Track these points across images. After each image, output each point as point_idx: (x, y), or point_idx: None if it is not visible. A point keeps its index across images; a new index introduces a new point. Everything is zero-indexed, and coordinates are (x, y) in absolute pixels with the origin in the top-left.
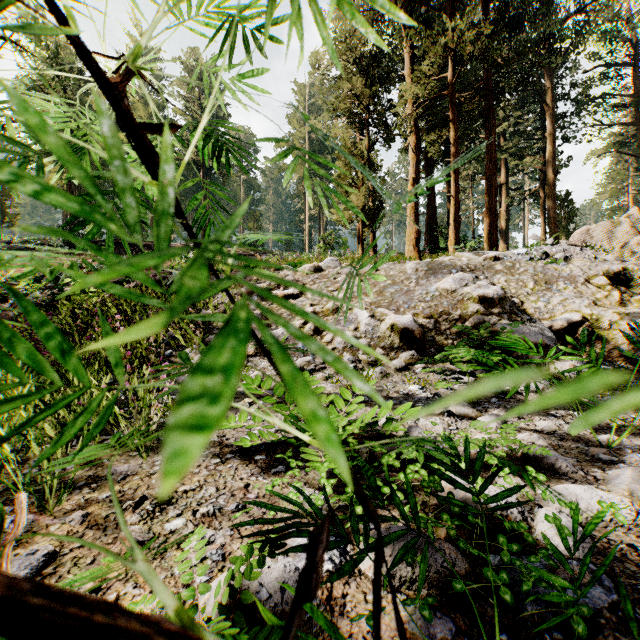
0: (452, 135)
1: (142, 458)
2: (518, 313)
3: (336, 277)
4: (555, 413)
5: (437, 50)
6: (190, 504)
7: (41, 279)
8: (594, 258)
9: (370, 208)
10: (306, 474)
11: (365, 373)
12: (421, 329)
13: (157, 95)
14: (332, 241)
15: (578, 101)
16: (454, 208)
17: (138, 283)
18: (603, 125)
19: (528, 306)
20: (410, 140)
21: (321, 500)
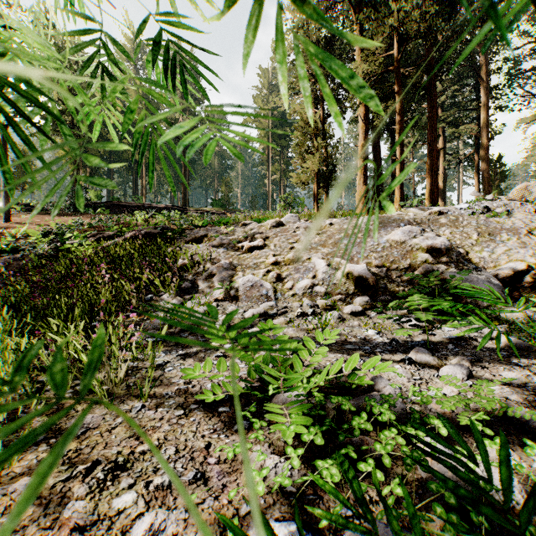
0: (398, 105)
1: (107, 408)
2: (464, 262)
3: (295, 231)
4: (517, 362)
5: (384, 31)
6: (145, 470)
7: (49, 234)
8: (533, 211)
9: (324, 171)
10: (270, 432)
11: (323, 317)
12: (374, 277)
13: None
14: (291, 201)
15: (509, 74)
16: (399, 170)
17: (126, 237)
18: (532, 95)
19: (473, 256)
20: (360, 111)
21: (288, 479)
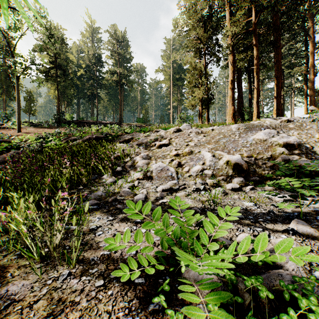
0: (255, 53)
1: (37, 275)
2: (311, 154)
3: (189, 134)
4: None
5: (246, 5)
6: None
7: (40, 138)
8: None
9: (206, 98)
10: (185, 316)
11: (212, 192)
12: (246, 164)
13: (98, 50)
14: (185, 117)
15: None
16: (256, 95)
17: (84, 139)
18: None
19: (316, 149)
20: (229, 59)
21: None
